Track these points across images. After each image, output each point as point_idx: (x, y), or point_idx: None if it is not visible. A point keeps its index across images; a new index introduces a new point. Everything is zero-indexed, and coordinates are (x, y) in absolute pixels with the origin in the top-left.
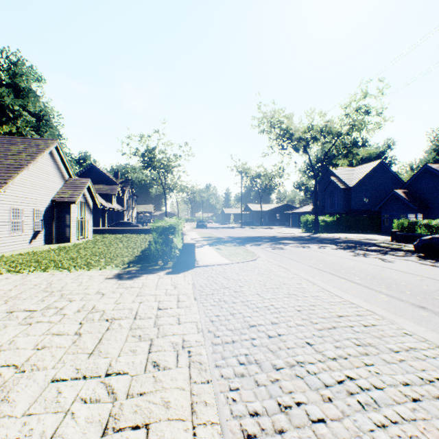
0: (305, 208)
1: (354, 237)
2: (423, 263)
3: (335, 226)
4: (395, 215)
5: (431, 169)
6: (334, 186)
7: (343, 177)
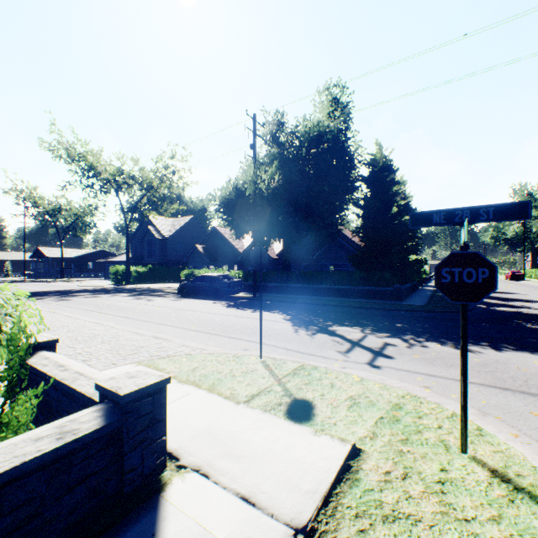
0: (125, 256)
1: (160, 286)
2: (173, 299)
3: (149, 277)
4: (200, 266)
5: (218, 231)
6: (152, 236)
7: (161, 227)
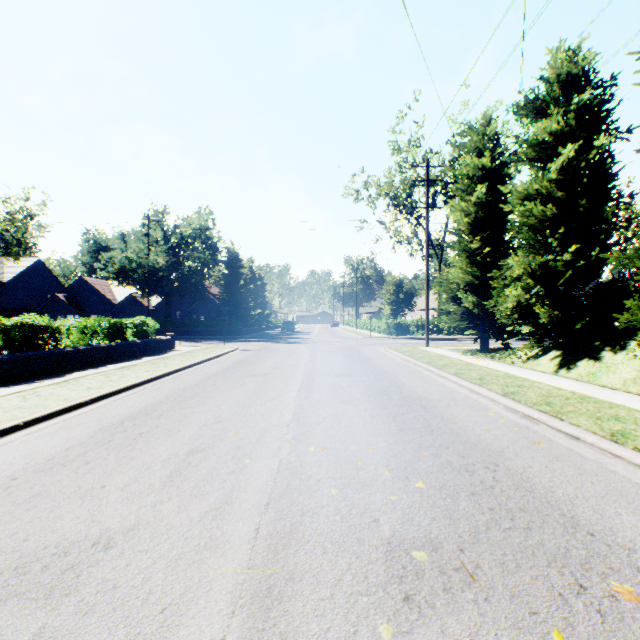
0: None
1: None
2: None
3: None
4: (57, 316)
5: (86, 281)
6: None
7: None
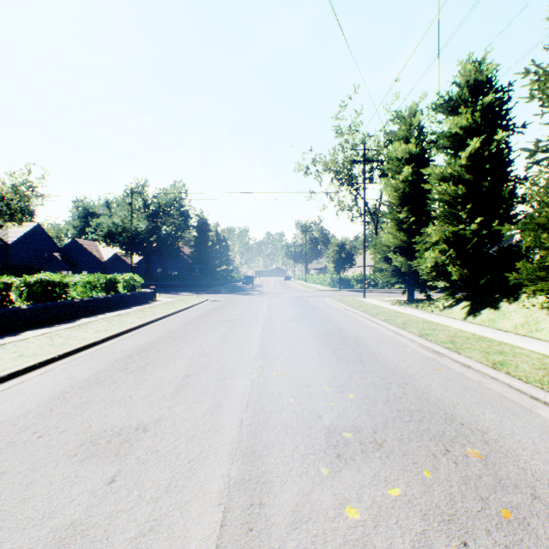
0: None
1: None
2: None
3: None
4: (53, 272)
5: (78, 242)
6: None
7: None
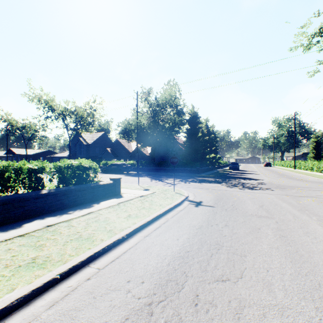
0: (64, 154)
1: None
2: (100, 174)
3: None
4: (108, 159)
5: (119, 141)
6: (81, 143)
7: (86, 138)
